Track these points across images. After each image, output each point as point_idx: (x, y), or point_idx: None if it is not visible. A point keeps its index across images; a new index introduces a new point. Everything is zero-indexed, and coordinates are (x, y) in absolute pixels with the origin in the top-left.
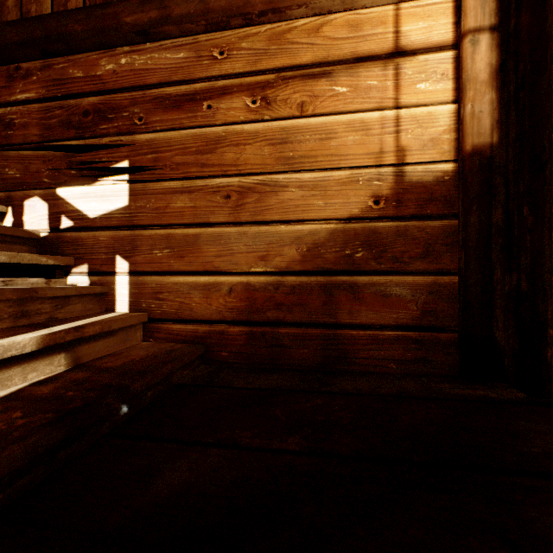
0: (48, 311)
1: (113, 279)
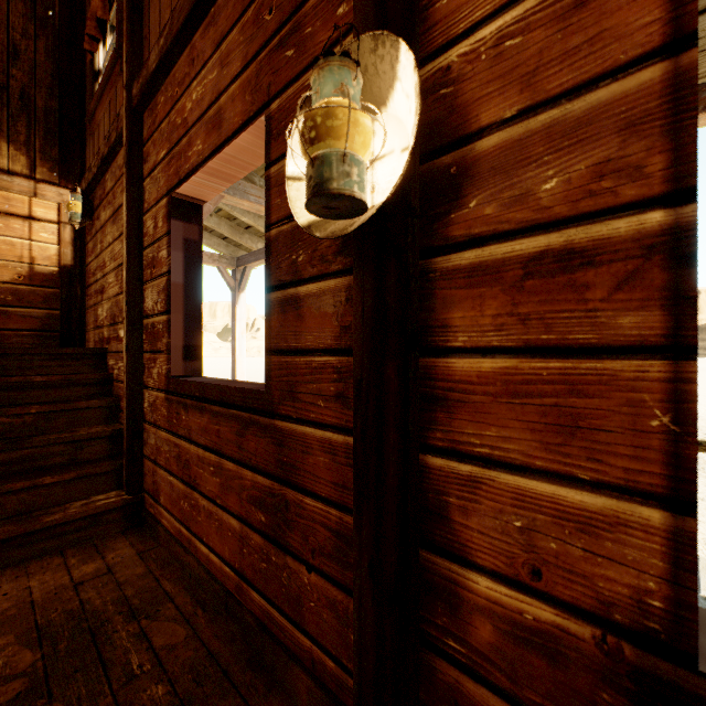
0: None
1: None
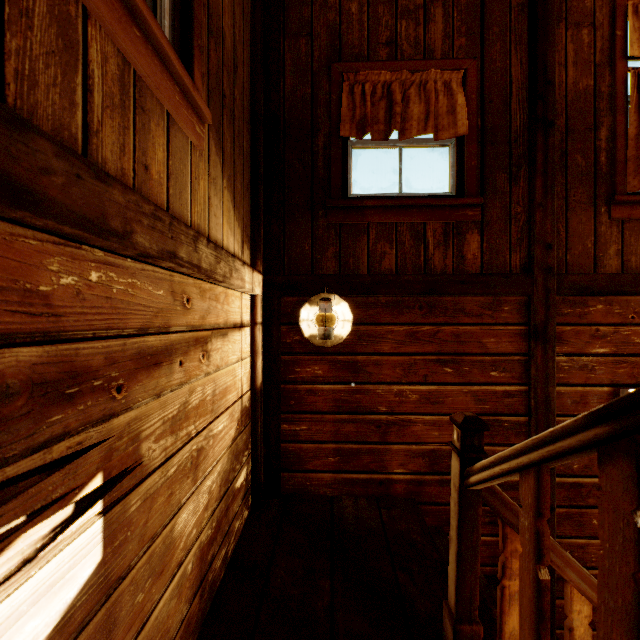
0: None
1: None
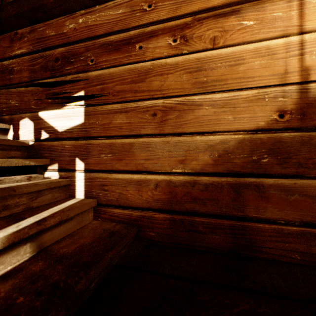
0: (25, 202)
1: (74, 174)
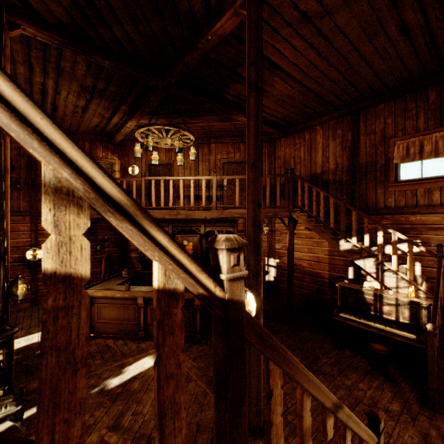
0: None
1: (414, 267)
